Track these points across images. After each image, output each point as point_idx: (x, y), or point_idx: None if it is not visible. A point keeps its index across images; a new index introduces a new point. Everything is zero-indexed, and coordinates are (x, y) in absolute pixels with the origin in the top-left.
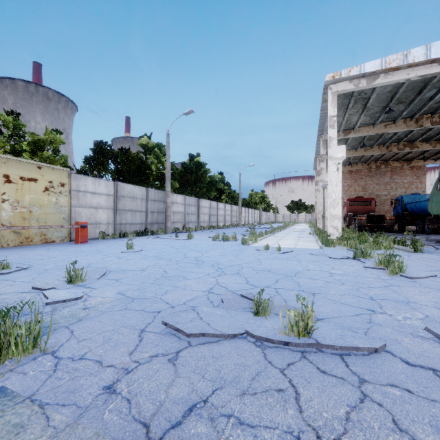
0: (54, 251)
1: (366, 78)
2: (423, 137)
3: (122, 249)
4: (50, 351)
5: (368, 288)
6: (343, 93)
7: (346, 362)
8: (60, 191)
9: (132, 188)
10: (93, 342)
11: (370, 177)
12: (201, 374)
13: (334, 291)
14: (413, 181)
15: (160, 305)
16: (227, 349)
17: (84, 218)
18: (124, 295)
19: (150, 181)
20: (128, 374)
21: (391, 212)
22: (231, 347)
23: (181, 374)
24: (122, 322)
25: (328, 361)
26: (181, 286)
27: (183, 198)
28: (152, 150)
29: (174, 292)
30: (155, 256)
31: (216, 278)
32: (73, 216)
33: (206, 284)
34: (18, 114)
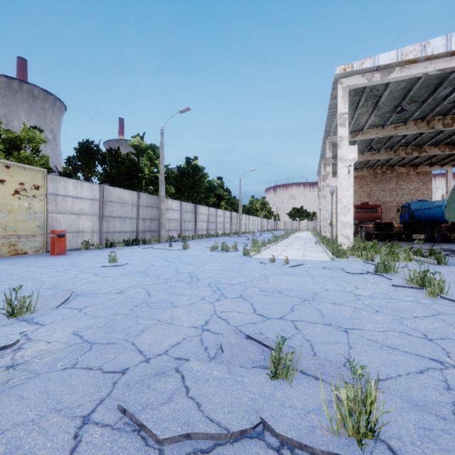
0: (20, 266)
1: (380, 71)
2: (432, 141)
3: (103, 263)
4: None
5: (413, 319)
6: (354, 89)
7: None
8: (33, 194)
9: (121, 192)
10: None
11: (375, 183)
12: None
13: (371, 324)
14: (419, 188)
15: (129, 357)
16: None
17: (63, 225)
18: (81, 338)
19: (142, 185)
20: None
21: (397, 219)
22: None
23: None
24: (57, 400)
25: None
26: (165, 319)
27: (179, 204)
28: (145, 152)
29: (155, 330)
30: (141, 271)
31: (213, 304)
32: (50, 224)
33: (200, 314)
34: None
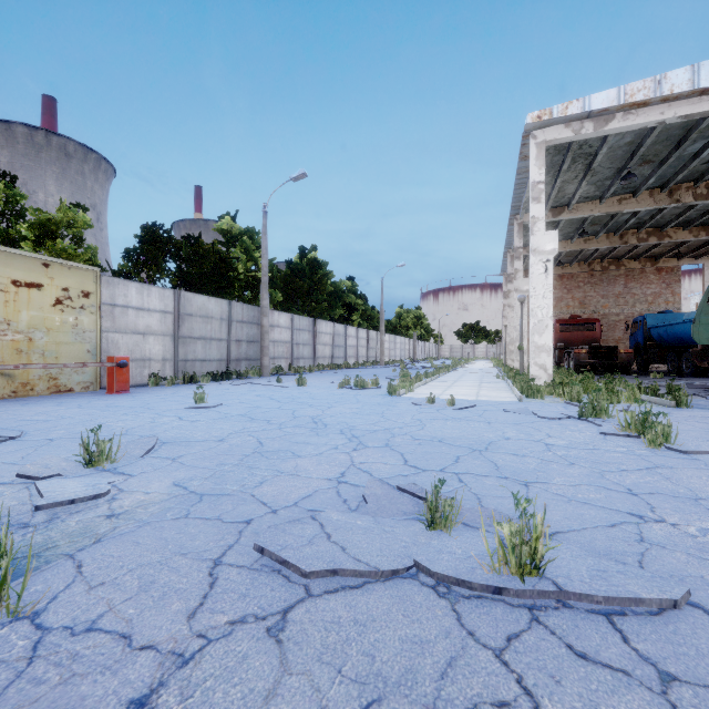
0: (70, 408)
1: (593, 119)
2: (679, 221)
3: (186, 404)
4: (28, 613)
5: (619, 472)
6: (554, 144)
7: (621, 632)
8: (81, 305)
9: (205, 301)
10: (119, 589)
11: (592, 285)
12: (335, 665)
13: (561, 477)
14: (661, 292)
15: (251, 508)
16: (383, 603)
17: (123, 350)
18: (186, 489)
19: (235, 290)
20: (184, 667)
21: (626, 341)
22: (390, 598)
23: (293, 666)
24: (179, 545)
25: (587, 630)
26: (288, 470)
27: (289, 318)
28: (239, 240)
29: (277, 482)
30: (243, 414)
31: (349, 454)
32: (105, 348)
33: (333, 466)
34: (14, 178)
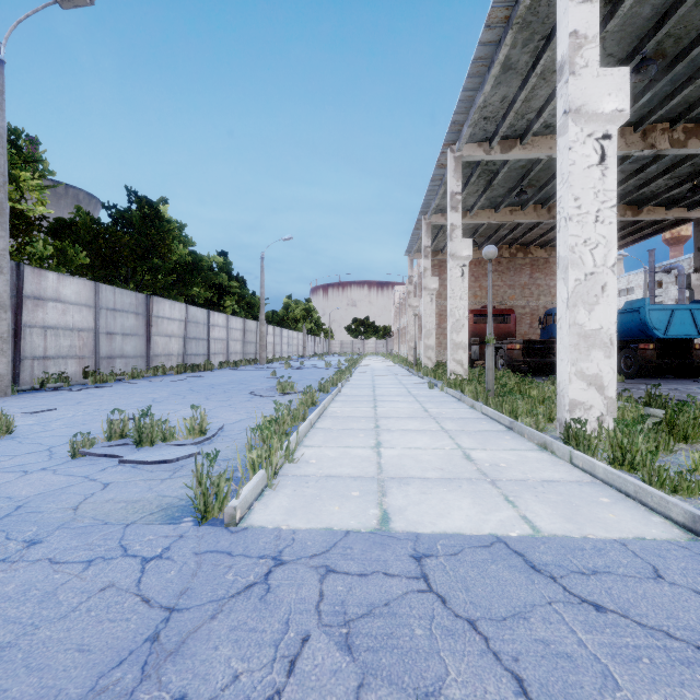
0: None
1: None
2: None
3: None
4: None
5: None
6: None
7: None
8: None
9: None
10: None
11: (499, 274)
12: None
13: None
14: None
15: None
16: None
17: None
18: None
19: None
20: None
21: (531, 336)
22: None
23: None
24: None
25: None
26: None
27: (88, 288)
28: None
29: None
30: None
31: None
32: None
33: None
34: None
